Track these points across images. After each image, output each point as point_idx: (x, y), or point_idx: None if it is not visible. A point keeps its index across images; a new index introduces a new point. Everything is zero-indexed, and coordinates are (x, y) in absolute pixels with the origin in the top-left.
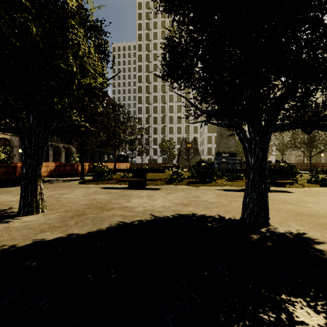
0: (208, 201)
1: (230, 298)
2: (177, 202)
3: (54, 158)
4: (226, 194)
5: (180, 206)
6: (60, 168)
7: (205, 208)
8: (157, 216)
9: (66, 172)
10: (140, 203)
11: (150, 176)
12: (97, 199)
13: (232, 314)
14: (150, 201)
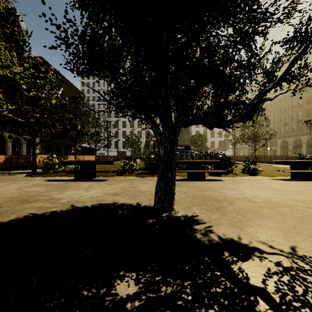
0: (142, 190)
1: (69, 279)
2: (111, 192)
3: (14, 150)
4: None
5: (109, 196)
6: (11, 161)
7: (131, 197)
8: (76, 207)
9: (19, 165)
10: (72, 194)
11: (108, 168)
12: (29, 191)
13: (55, 294)
14: (84, 192)
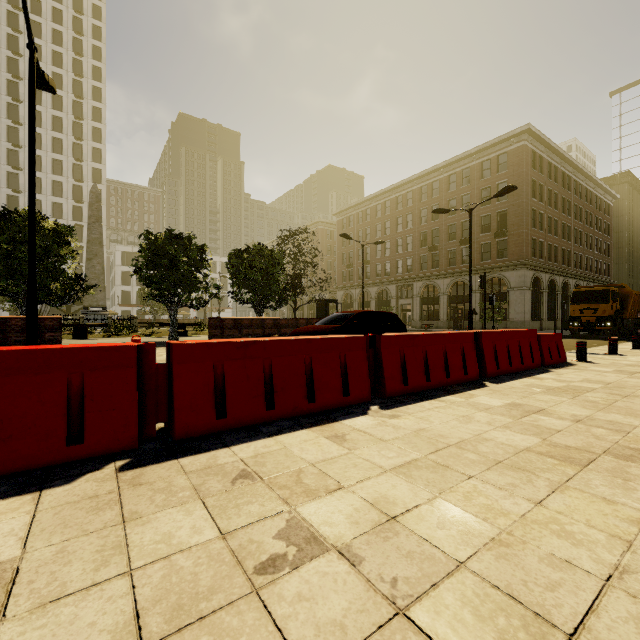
0: None
1: None
2: None
3: None
4: None
5: None
6: None
7: None
8: None
9: None
10: None
11: None
12: None
13: None
14: None
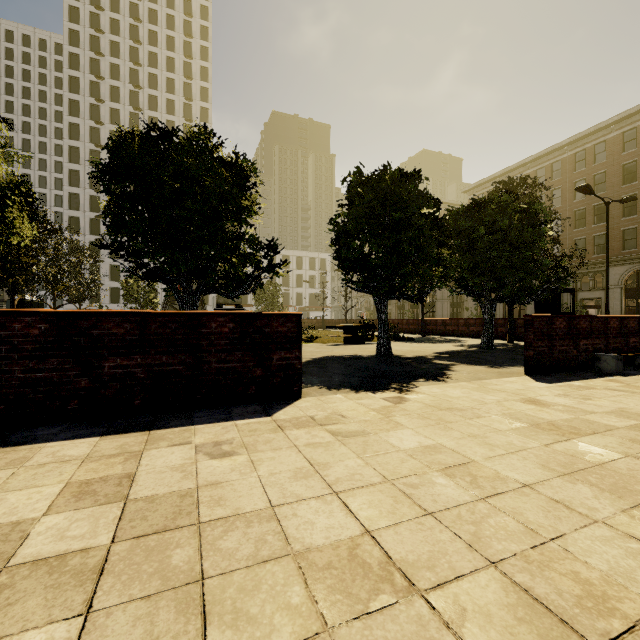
0: None
1: None
2: None
3: None
4: None
5: None
6: None
7: None
8: None
9: None
10: None
11: None
12: None
13: None
14: None
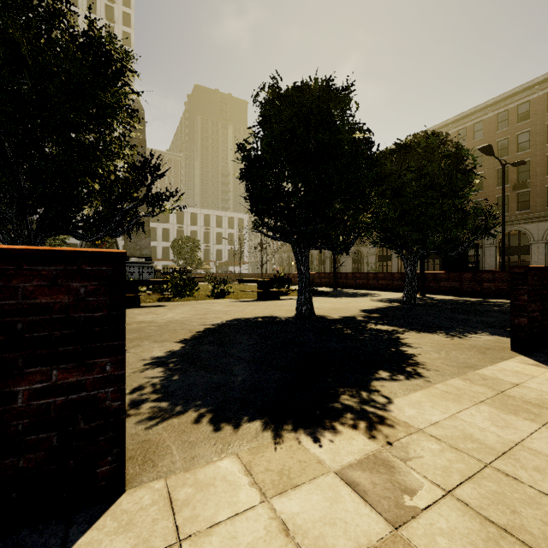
0: None
1: None
2: None
3: None
4: None
5: None
6: None
7: None
8: None
9: None
10: None
11: None
12: None
13: None
14: None
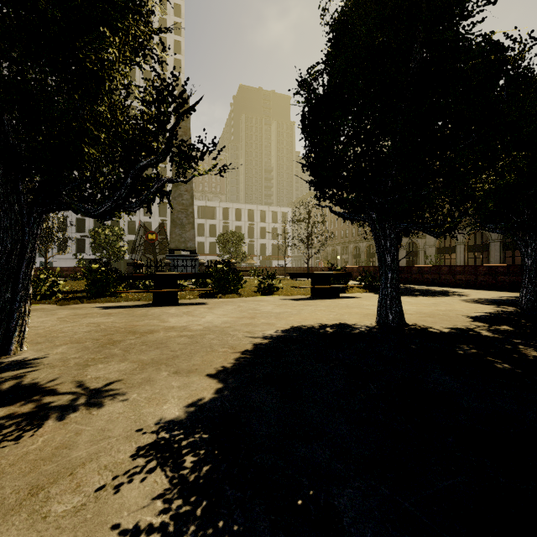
0: None
1: None
2: None
3: None
4: (88, 313)
5: None
6: None
7: None
8: None
9: None
10: None
11: None
12: None
13: None
14: None
